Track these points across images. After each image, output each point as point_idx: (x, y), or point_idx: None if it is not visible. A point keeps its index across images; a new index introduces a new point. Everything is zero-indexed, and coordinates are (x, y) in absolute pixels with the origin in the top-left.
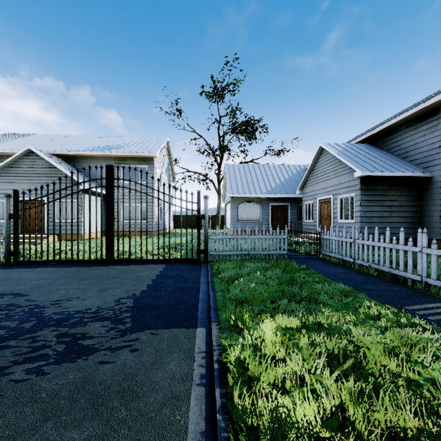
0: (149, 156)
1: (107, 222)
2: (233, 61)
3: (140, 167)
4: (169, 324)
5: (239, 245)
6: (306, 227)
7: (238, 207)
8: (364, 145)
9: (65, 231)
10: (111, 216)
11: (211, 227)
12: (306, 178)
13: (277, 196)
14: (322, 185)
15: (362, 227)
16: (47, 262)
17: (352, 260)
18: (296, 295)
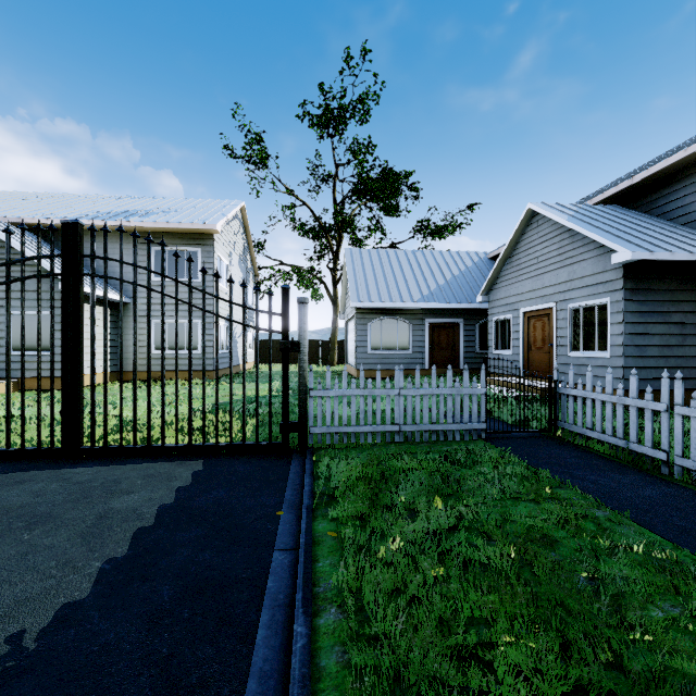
0: (202, 229)
1: (66, 360)
2: (360, 57)
3: (187, 250)
4: None
5: (378, 411)
6: (496, 362)
7: (370, 327)
8: (613, 208)
9: None
10: (76, 346)
11: (322, 360)
12: (498, 271)
13: (440, 305)
14: (531, 284)
15: (627, 366)
16: None
17: (663, 455)
18: (651, 692)
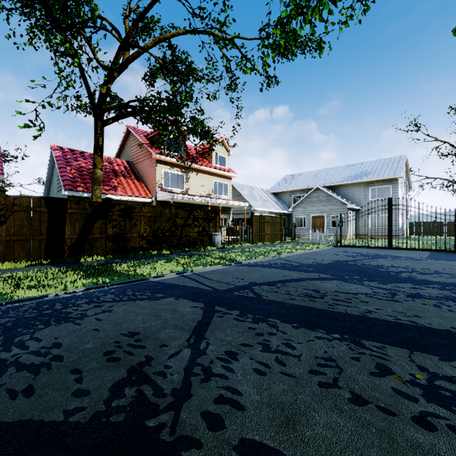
0: (393, 178)
1: (389, 228)
2: None
3: (385, 186)
4: (451, 261)
5: None
6: None
7: None
8: None
9: (364, 232)
10: (391, 225)
11: None
12: None
13: None
14: None
15: None
16: (355, 246)
17: None
18: None
